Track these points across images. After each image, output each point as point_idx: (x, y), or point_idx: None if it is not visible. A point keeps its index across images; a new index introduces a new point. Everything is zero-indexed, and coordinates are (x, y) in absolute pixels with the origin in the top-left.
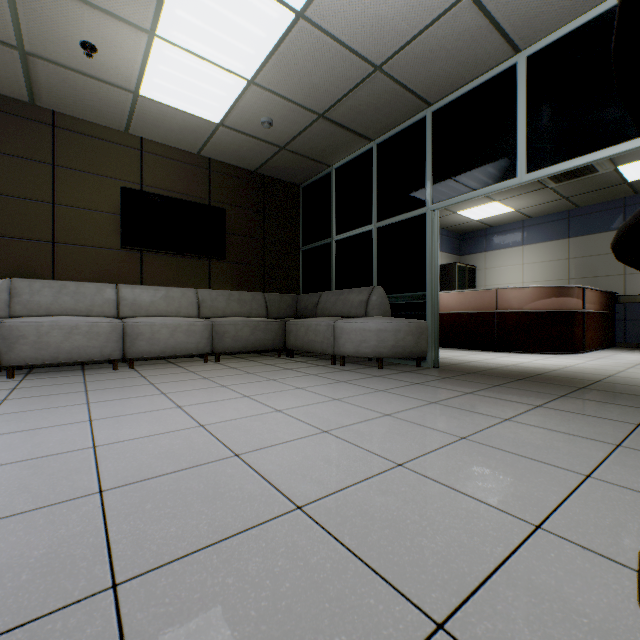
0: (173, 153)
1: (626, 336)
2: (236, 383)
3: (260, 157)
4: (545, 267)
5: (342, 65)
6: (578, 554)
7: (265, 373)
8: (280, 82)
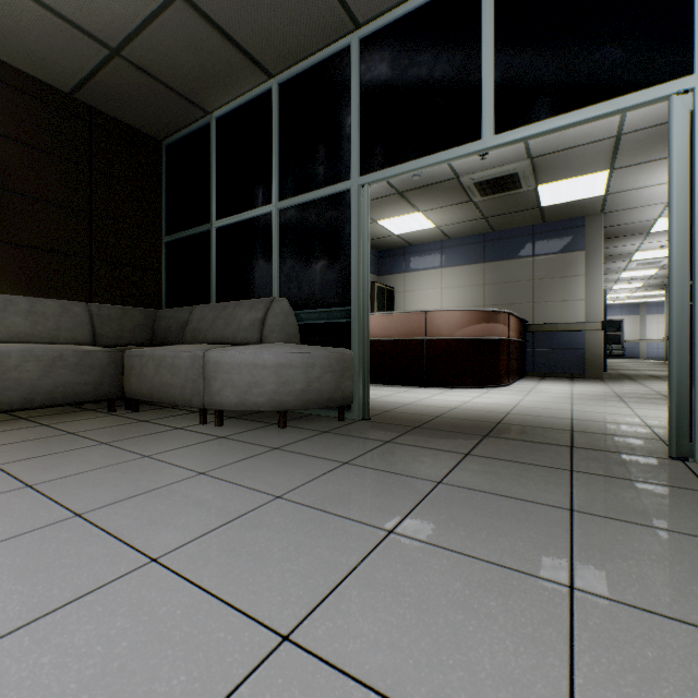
0: None
1: (535, 365)
2: None
3: (74, 63)
4: (463, 292)
5: None
6: None
7: (34, 462)
8: None
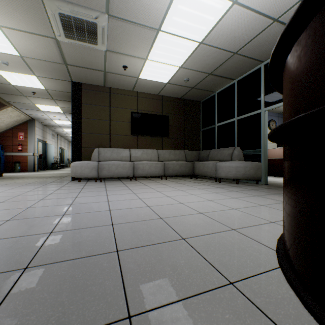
0: (148, 95)
1: None
2: (175, 186)
3: (183, 92)
4: None
5: (218, 55)
6: (280, 226)
7: (186, 183)
8: (192, 65)
